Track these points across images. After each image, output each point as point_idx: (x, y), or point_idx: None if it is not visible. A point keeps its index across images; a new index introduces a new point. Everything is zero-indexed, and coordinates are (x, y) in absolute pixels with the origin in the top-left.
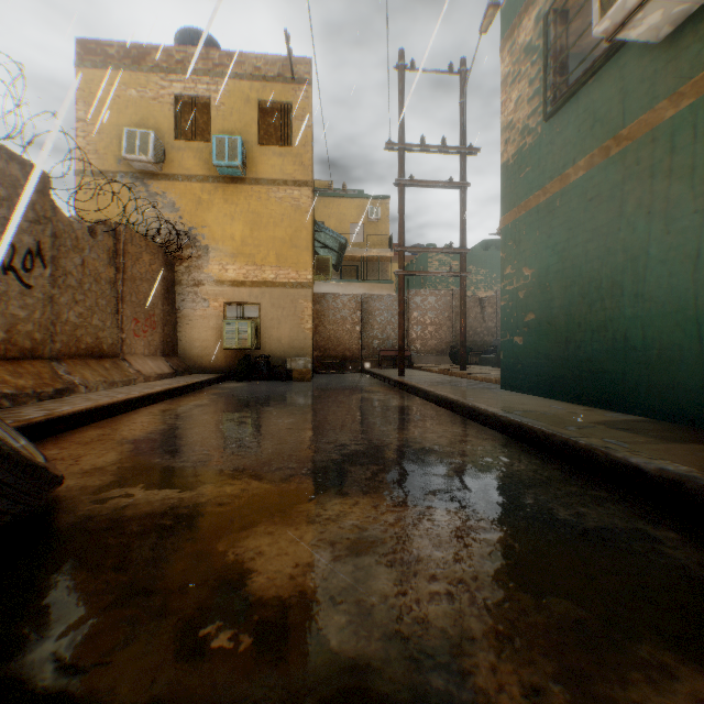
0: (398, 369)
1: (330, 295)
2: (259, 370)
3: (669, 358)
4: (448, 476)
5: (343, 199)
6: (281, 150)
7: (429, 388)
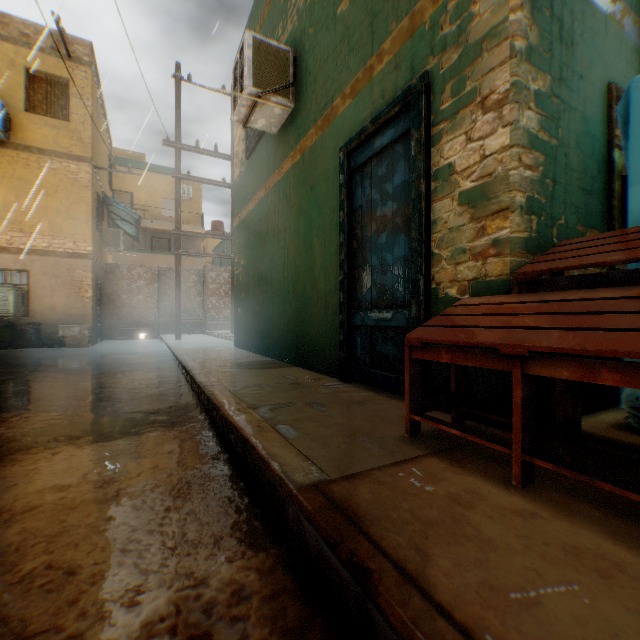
0: (176, 334)
1: (125, 266)
2: (27, 337)
3: (279, 322)
4: (87, 399)
5: (155, 174)
6: (56, 122)
7: (176, 348)
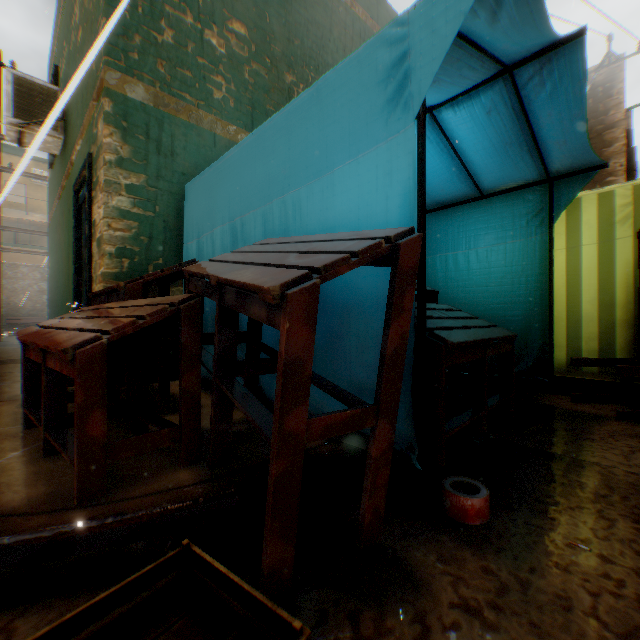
0: None
1: None
2: None
3: None
4: None
5: None
6: None
7: None
